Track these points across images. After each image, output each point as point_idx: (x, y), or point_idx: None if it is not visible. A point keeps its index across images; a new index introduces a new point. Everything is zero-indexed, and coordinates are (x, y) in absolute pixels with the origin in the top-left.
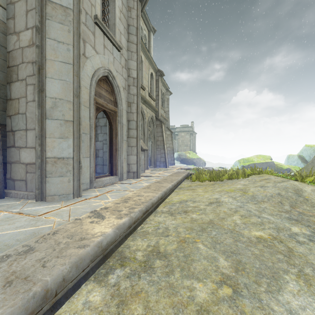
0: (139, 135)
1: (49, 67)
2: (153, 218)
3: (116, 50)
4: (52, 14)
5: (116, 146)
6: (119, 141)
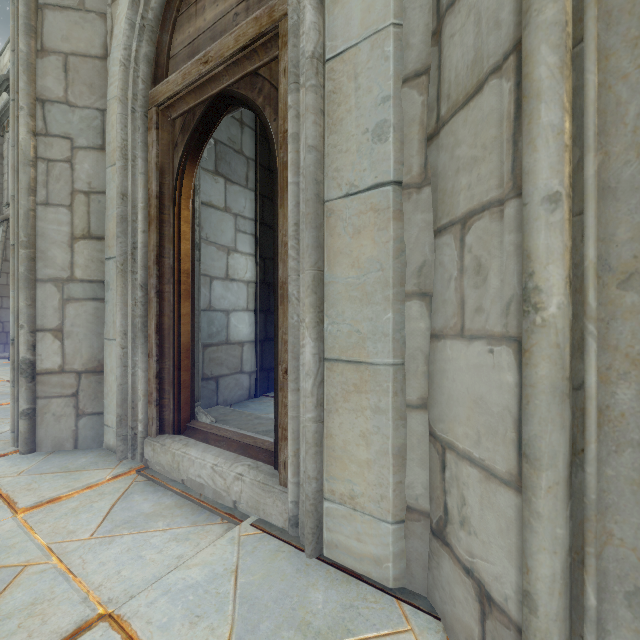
0: None
1: None
2: None
3: None
4: None
5: (282, 271)
6: (290, 222)
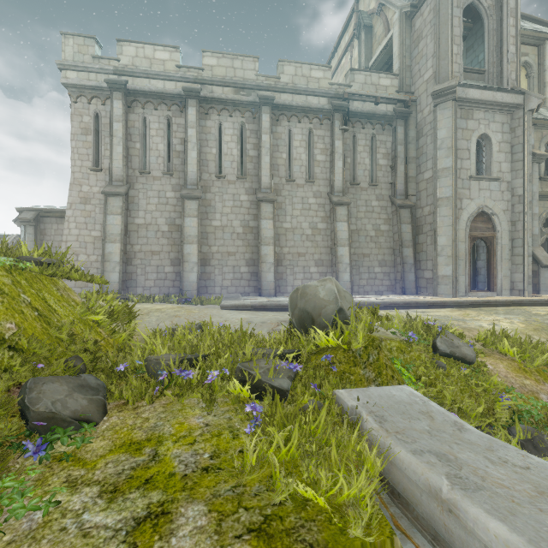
0: (528, 252)
1: (440, 230)
2: (495, 307)
3: (493, 183)
4: (441, 204)
5: (494, 266)
6: (497, 260)
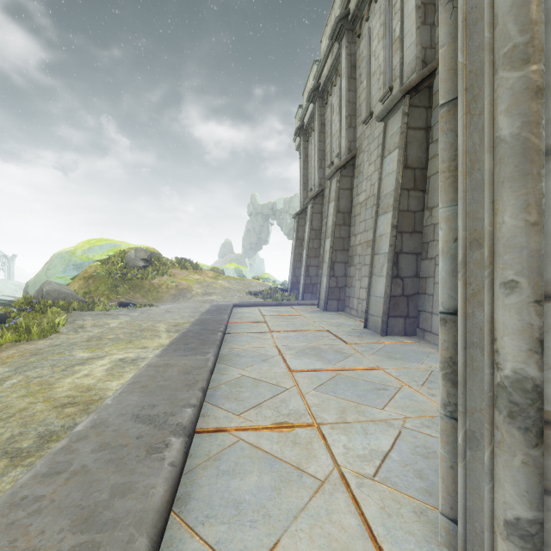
0: None
1: None
2: None
3: None
4: None
5: None
6: None
